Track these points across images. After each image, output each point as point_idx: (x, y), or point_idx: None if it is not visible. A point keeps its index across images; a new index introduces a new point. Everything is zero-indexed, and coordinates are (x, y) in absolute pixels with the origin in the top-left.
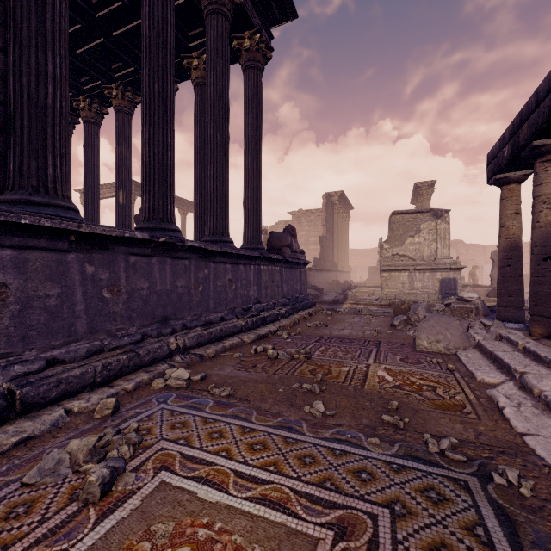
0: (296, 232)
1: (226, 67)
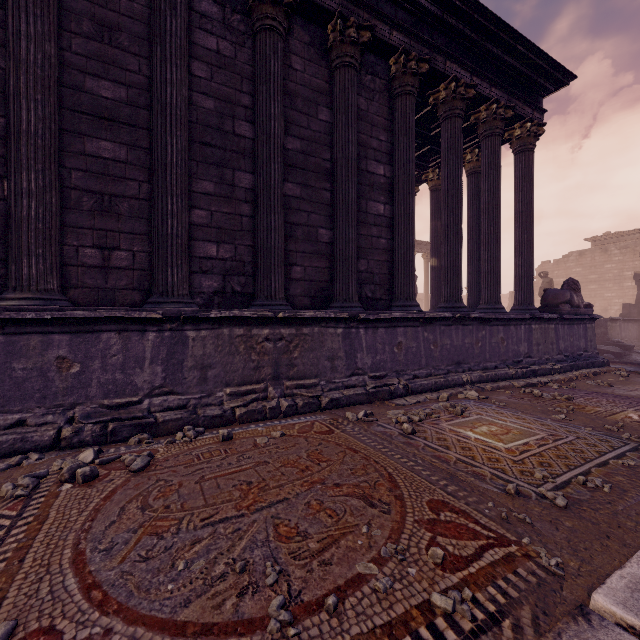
0: (579, 286)
1: (498, 173)
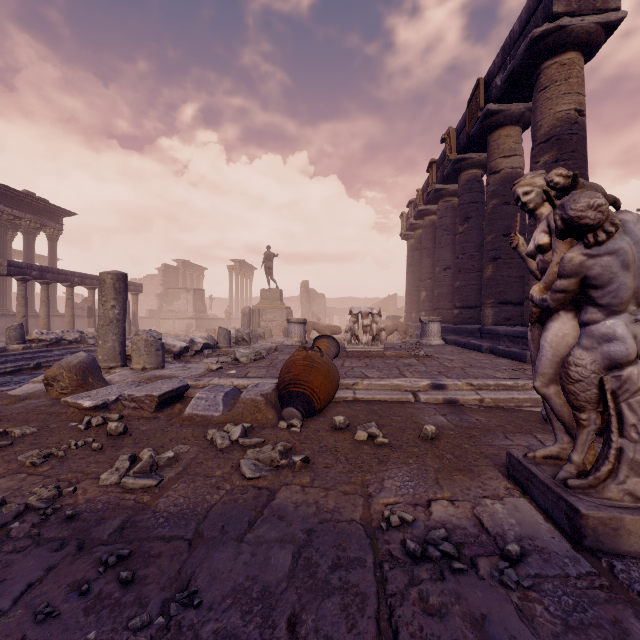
0: None
1: (32, 251)
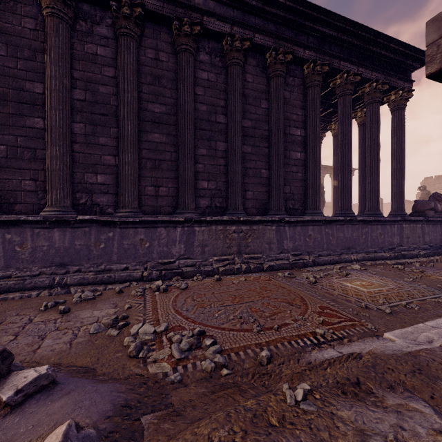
0: None
1: (378, 126)
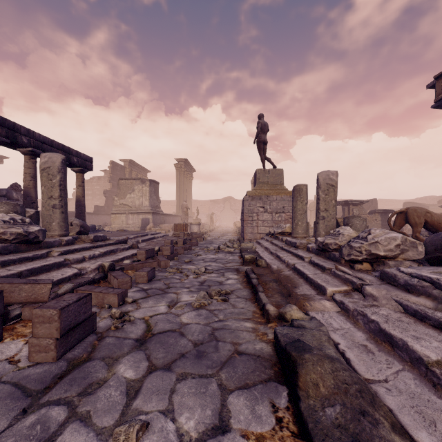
0: (21, 188)
1: None
